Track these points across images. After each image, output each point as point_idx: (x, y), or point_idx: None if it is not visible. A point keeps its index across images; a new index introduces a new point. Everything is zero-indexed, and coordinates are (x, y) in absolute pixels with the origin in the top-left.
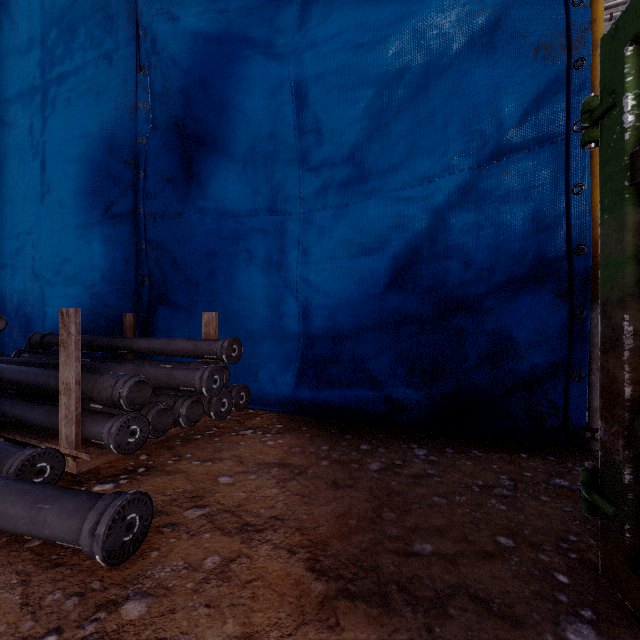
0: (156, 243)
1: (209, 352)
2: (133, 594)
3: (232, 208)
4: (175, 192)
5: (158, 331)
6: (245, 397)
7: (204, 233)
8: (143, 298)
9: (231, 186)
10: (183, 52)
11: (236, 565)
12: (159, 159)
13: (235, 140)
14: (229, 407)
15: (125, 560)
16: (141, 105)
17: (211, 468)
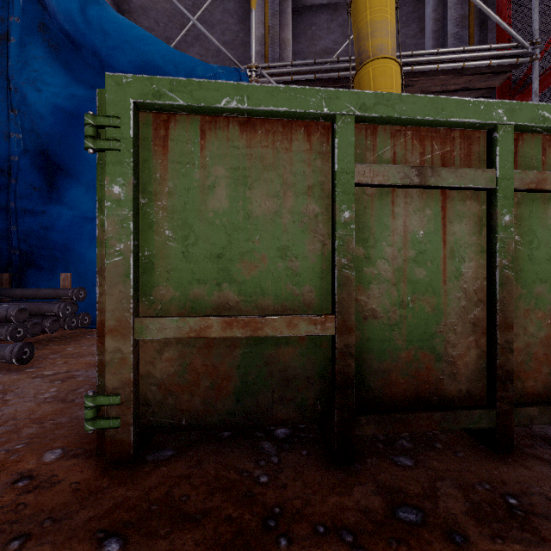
0: (26, 228)
1: (65, 295)
2: (29, 368)
3: (82, 212)
4: (41, 197)
5: (28, 284)
6: (88, 320)
7: (62, 225)
8: (15, 263)
9: (81, 199)
10: (47, 114)
11: (70, 362)
12: (29, 174)
13: (83, 173)
14: (77, 324)
15: (24, 364)
16: (14, 134)
17: (64, 347)
